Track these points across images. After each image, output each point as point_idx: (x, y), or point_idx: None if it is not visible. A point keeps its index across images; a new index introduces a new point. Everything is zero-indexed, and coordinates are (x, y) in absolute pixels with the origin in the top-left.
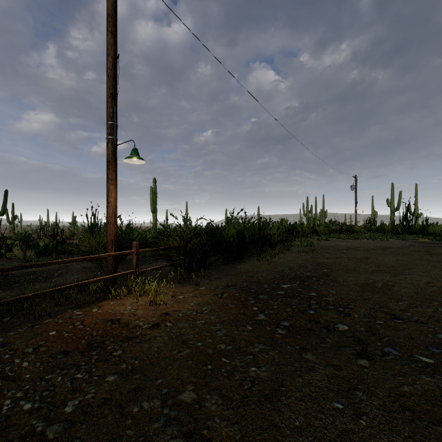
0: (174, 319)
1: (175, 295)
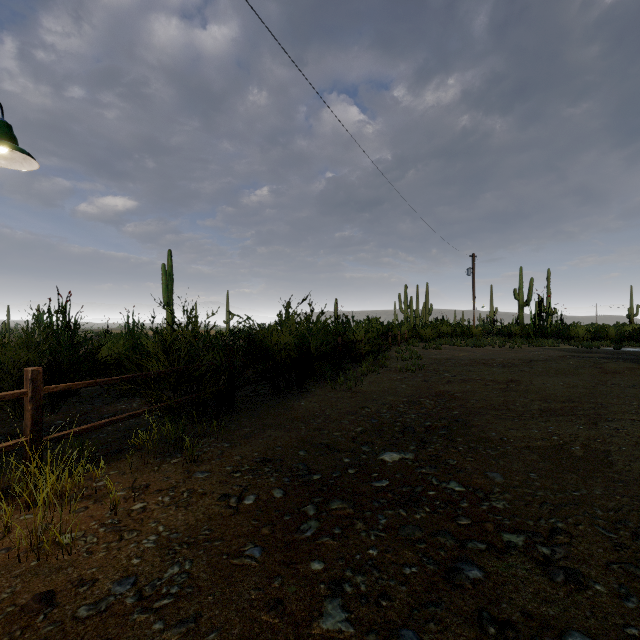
0: (47, 639)
1: (117, 507)
